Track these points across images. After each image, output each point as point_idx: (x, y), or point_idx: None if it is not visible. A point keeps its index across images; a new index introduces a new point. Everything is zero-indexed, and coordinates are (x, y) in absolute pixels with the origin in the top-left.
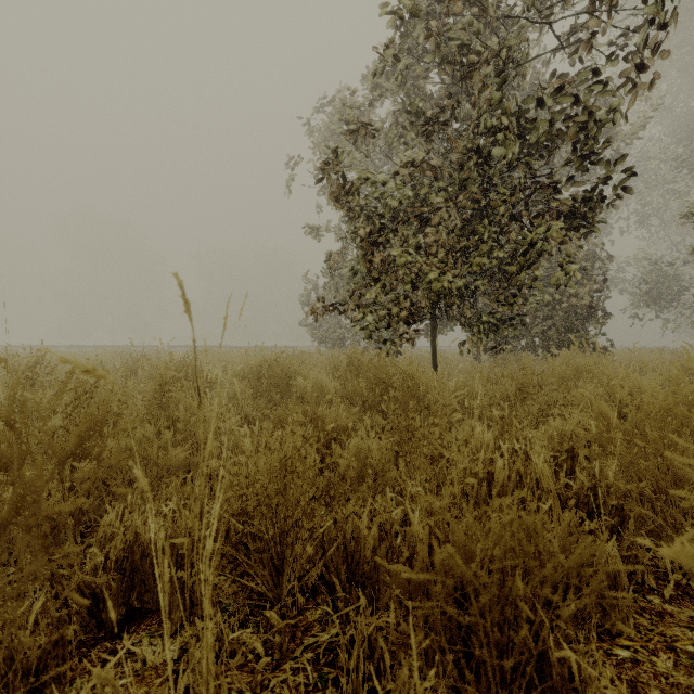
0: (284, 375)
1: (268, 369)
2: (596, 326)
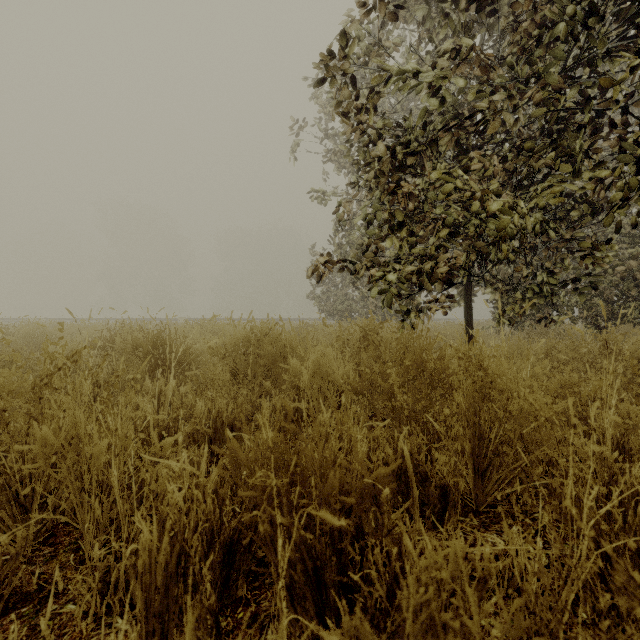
0: (277, 354)
1: (257, 345)
2: None
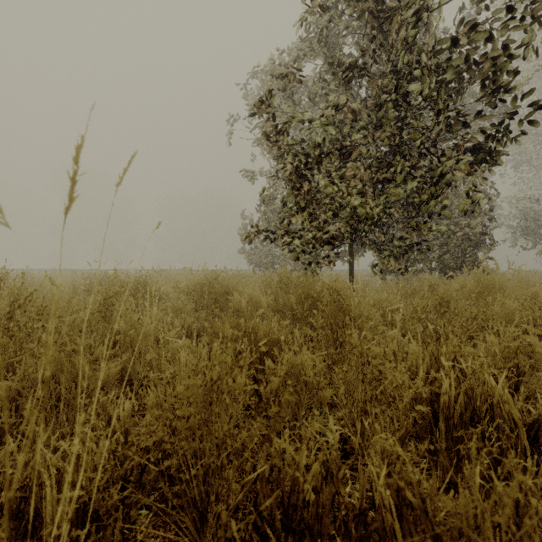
0: (223, 291)
1: (209, 286)
2: (485, 252)
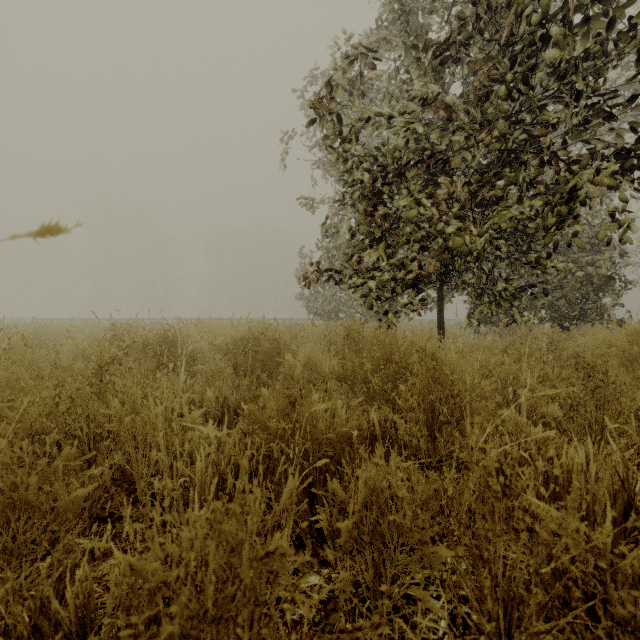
0: (272, 350)
1: (255, 343)
2: (614, 297)
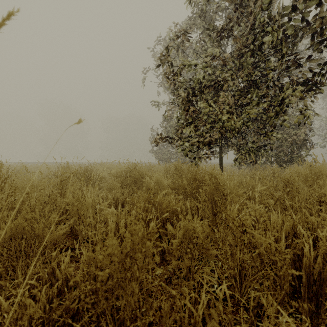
0: (139, 176)
1: (130, 172)
2: (307, 151)
